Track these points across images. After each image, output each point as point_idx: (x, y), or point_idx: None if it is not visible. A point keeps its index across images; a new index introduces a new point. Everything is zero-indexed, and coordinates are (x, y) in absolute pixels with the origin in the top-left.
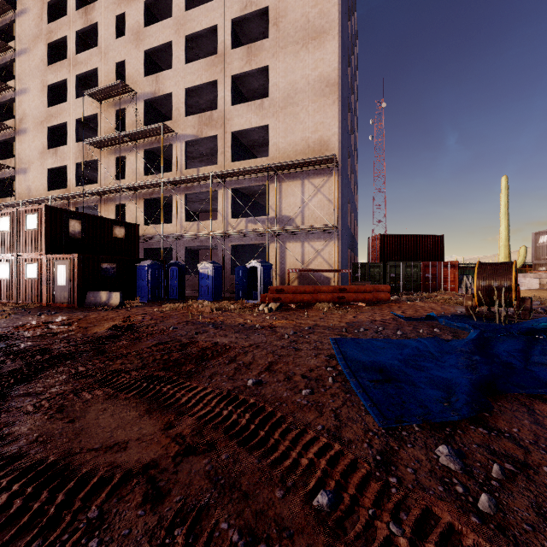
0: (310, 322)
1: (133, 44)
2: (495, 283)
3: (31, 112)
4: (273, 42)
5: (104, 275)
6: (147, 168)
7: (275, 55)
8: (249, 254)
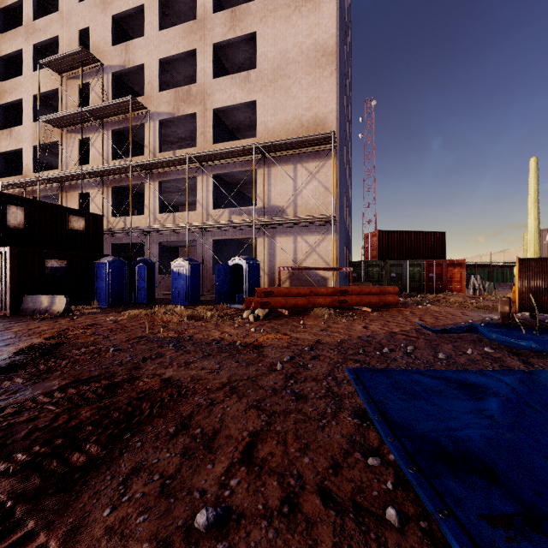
0: (310, 337)
1: (99, 7)
2: (544, 283)
3: None
4: (261, 4)
5: (50, 274)
6: (116, 152)
7: (263, 19)
8: (233, 251)
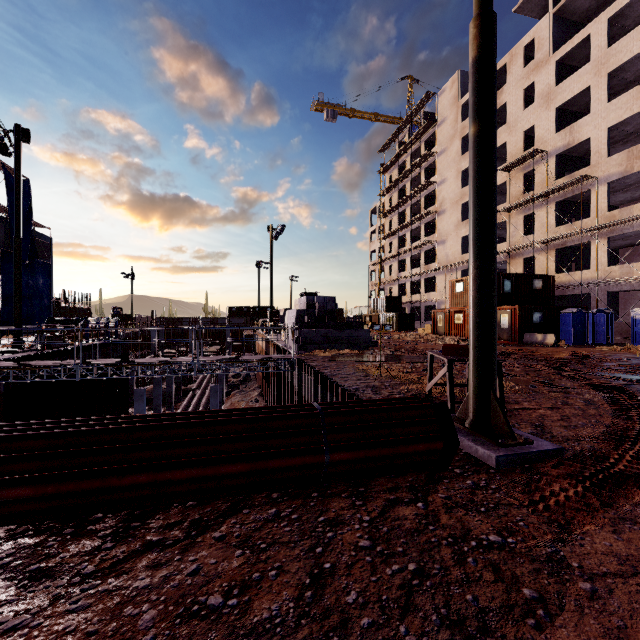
0: None
1: (543, 107)
2: None
3: (448, 196)
4: None
5: (534, 321)
6: (557, 218)
7: None
8: None
